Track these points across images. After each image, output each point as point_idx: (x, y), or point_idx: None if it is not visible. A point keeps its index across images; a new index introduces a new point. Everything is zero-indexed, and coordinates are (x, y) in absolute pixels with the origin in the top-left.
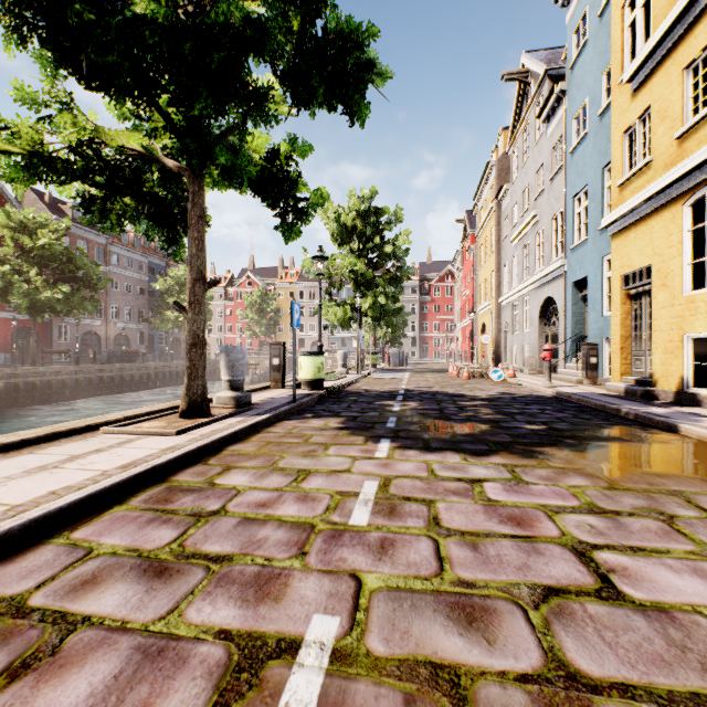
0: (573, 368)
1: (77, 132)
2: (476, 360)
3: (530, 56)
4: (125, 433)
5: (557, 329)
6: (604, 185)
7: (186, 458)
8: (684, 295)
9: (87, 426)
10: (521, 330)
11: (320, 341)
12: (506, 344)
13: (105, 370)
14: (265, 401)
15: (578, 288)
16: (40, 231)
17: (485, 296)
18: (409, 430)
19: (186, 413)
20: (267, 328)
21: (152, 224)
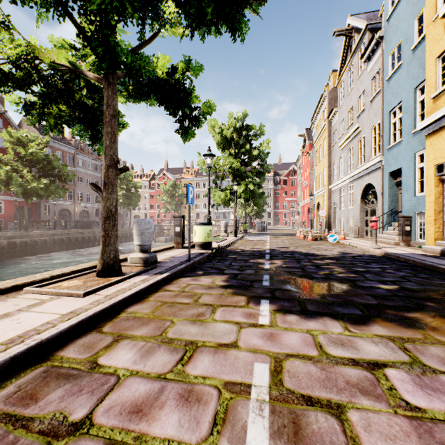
0: (390, 234)
1: (14, 47)
2: (313, 227)
3: (354, 17)
4: (42, 293)
5: (375, 206)
6: (416, 100)
7: (81, 326)
8: None
9: (14, 286)
10: (347, 207)
11: (209, 215)
12: (335, 216)
13: (72, 233)
14: (168, 260)
15: (392, 177)
16: (29, 144)
17: (319, 184)
18: (282, 289)
19: (100, 273)
20: (176, 206)
21: (82, 127)
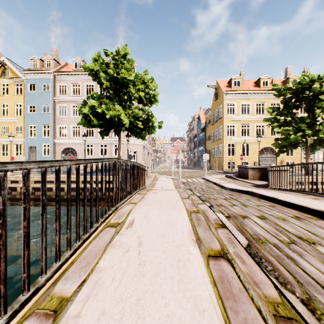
0: None
1: None
2: None
3: None
4: None
5: None
6: None
7: None
8: (2, 156)
9: None
10: None
11: None
12: None
13: None
14: None
15: None
16: None
17: None
18: None
19: None
20: None
21: None
